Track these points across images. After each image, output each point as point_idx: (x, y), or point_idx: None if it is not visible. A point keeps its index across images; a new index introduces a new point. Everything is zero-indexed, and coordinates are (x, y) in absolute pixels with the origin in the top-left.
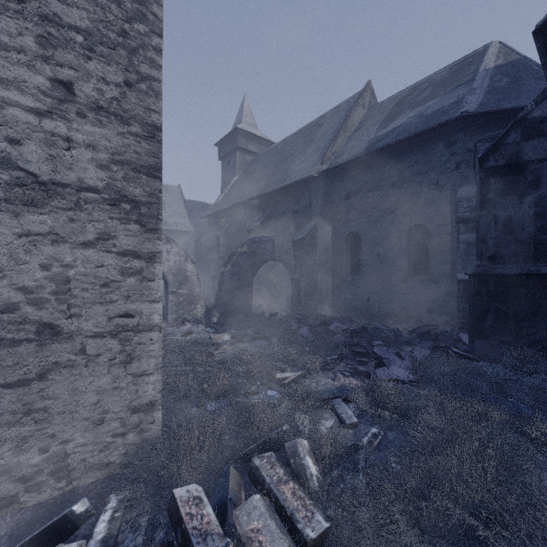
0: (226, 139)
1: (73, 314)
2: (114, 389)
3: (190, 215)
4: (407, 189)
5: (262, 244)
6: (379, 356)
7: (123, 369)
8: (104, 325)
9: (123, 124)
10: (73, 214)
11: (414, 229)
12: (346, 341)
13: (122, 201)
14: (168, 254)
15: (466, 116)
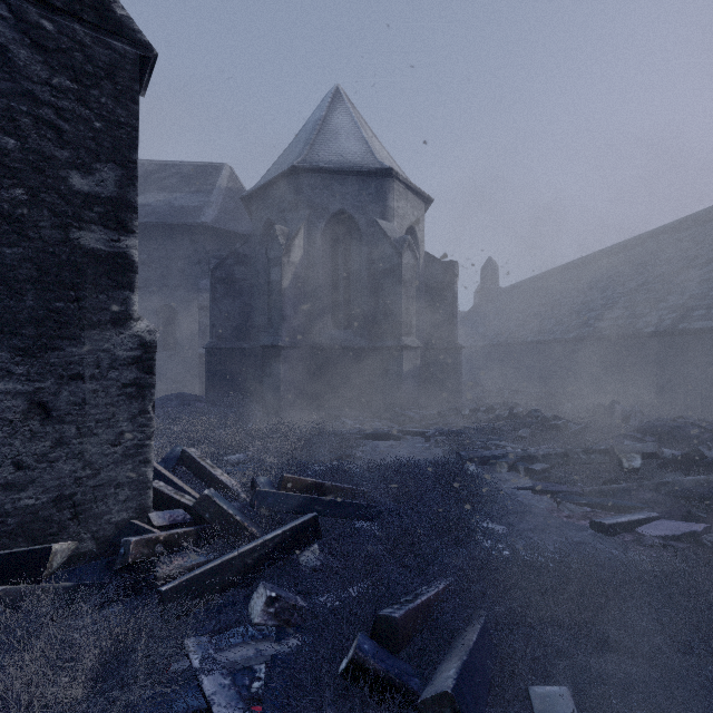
0: None
1: None
2: None
3: None
4: (157, 270)
5: None
6: None
7: None
8: None
9: None
10: None
11: (163, 308)
12: None
13: None
14: None
15: (205, 225)
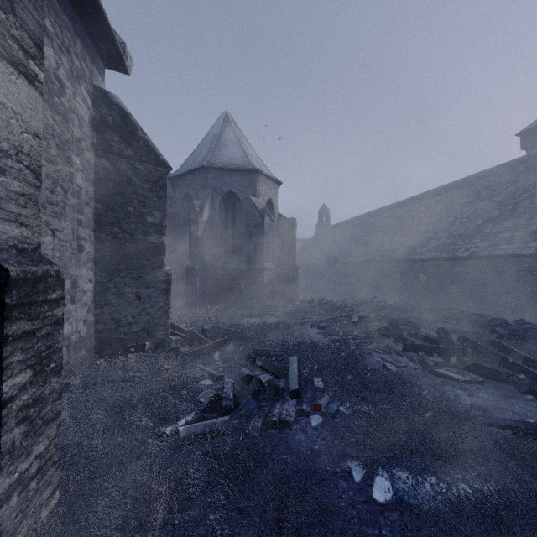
0: None
1: None
2: None
3: None
4: None
5: None
6: None
7: None
8: None
9: None
10: None
11: None
12: None
13: None
14: None
15: None
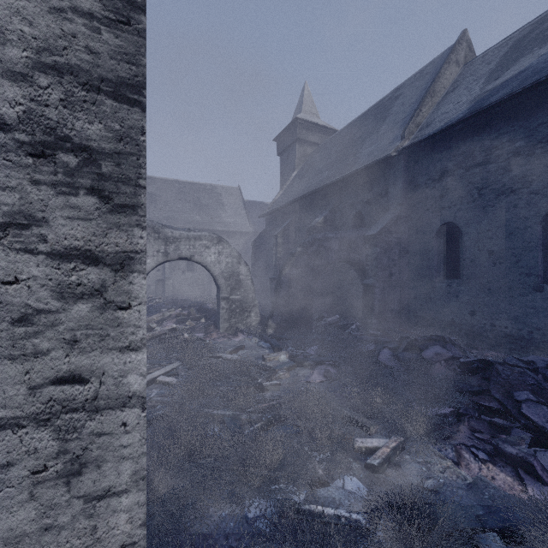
0: (284, 132)
1: None
2: (43, 530)
3: (249, 216)
4: (542, 155)
5: (326, 241)
6: (540, 427)
7: (63, 488)
8: (21, 401)
9: None
10: None
11: None
12: (457, 381)
13: (60, 148)
14: (220, 255)
15: None
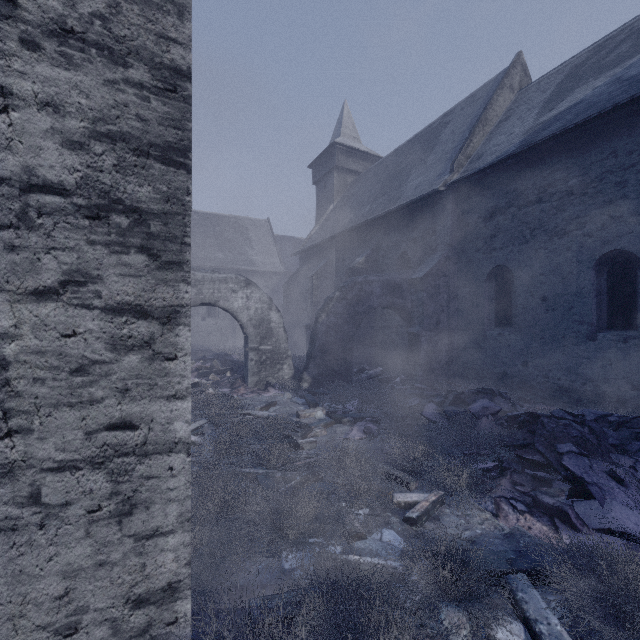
0: (321, 158)
1: (16, 429)
2: (97, 566)
3: (280, 253)
4: (595, 196)
5: (368, 285)
6: (579, 478)
7: (116, 527)
8: (78, 446)
9: (114, 64)
10: (13, 237)
11: (607, 258)
12: (503, 435)
13: (113, 210)
14: (248, 300)
15: None
